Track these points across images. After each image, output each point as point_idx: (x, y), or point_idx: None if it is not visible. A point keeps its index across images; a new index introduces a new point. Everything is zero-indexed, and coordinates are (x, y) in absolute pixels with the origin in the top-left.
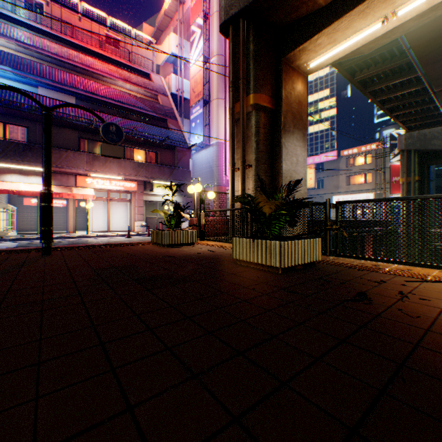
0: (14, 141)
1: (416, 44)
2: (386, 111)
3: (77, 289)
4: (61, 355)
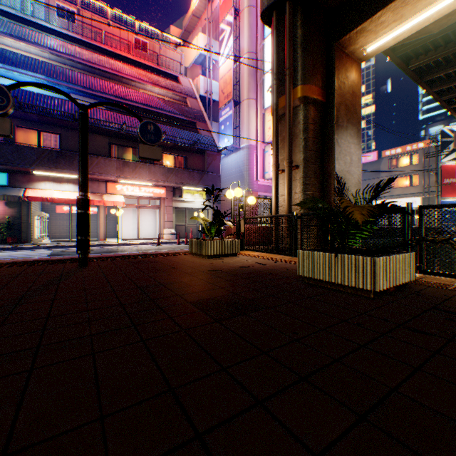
0: (47, 149)
1: None
2: (443, 103)
3: (127, 316)
4: None
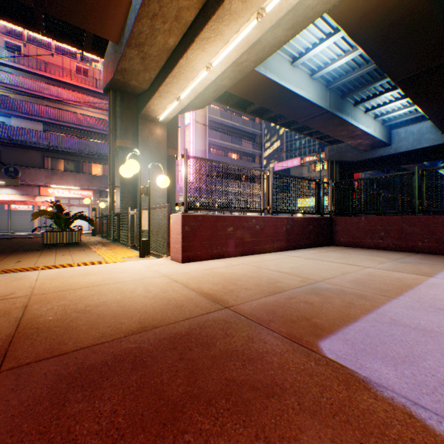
0: None
1: (248, 98)
2: (295, 131)
3: None
4: None
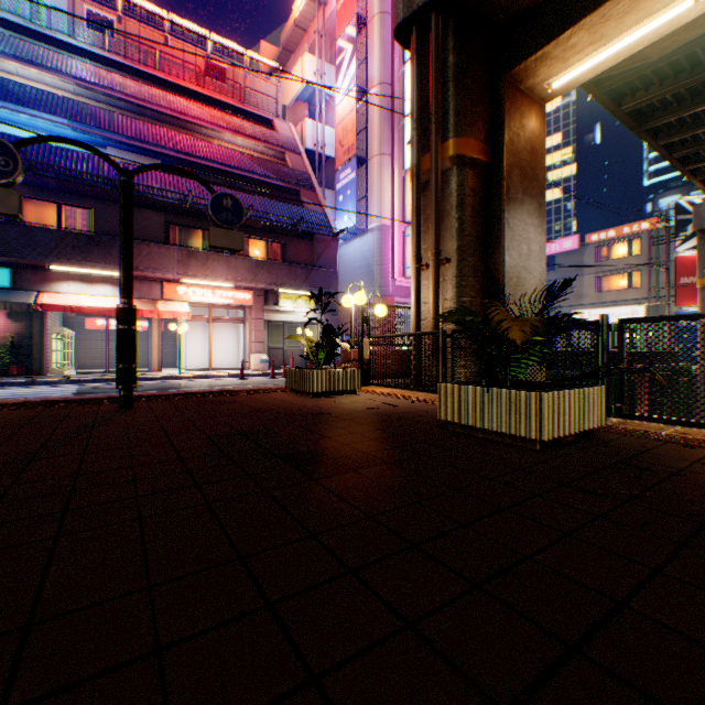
0: (72, 232)
1: None
2: (675, 163)
3: (189, 474)
4: (197, 631)
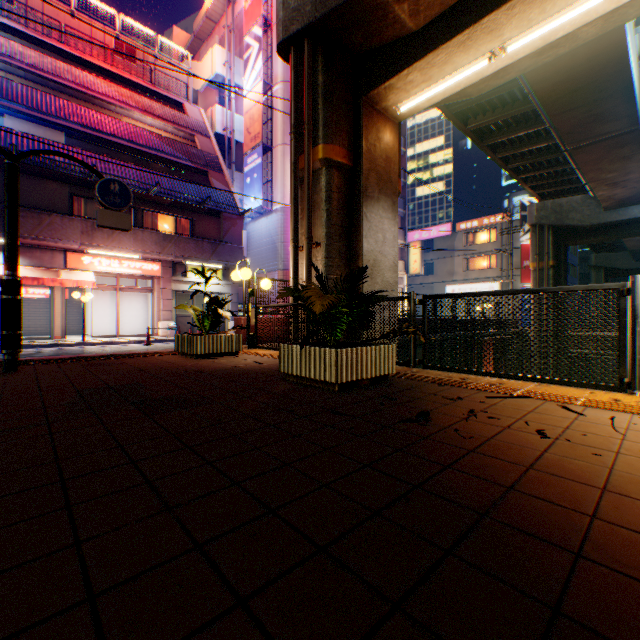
0: None
1: (540, 88)
2: (511, 172)
3: (46, 416)
4: (5, 494)
